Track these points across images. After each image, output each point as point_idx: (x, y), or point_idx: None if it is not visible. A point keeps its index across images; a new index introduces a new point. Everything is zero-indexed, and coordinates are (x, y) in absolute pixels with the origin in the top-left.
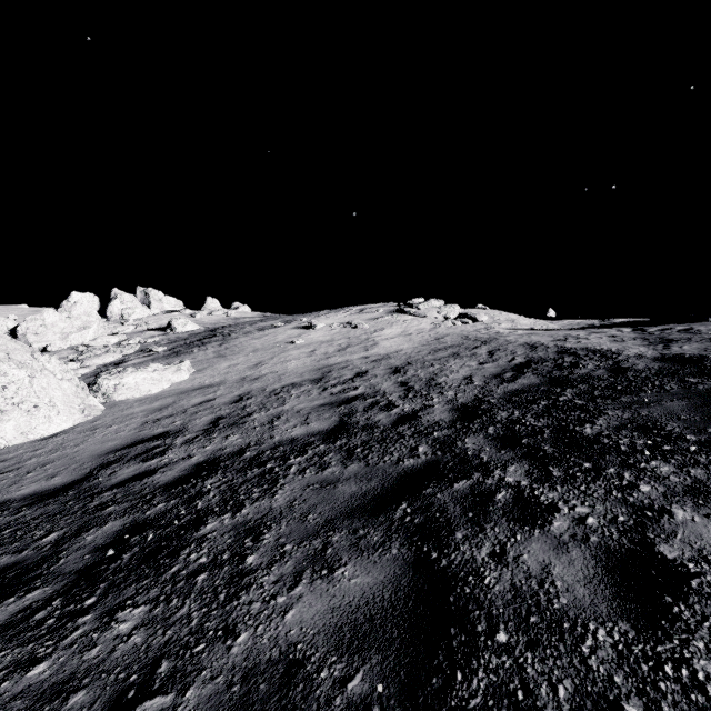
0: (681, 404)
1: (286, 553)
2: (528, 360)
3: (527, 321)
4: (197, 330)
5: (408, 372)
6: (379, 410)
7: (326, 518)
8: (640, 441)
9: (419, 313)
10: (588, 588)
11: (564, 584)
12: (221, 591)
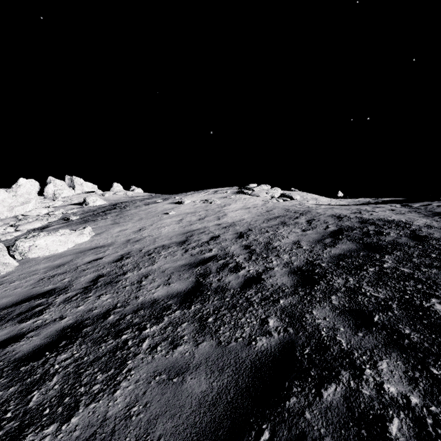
0: None
1: None
2: (339, 228)
3: (325, 199)
4: (103, 204)
5: (249, 237)
6: (229, 271)
7: None
8: None
9: (254, 194)
10: None
11: None
12: None
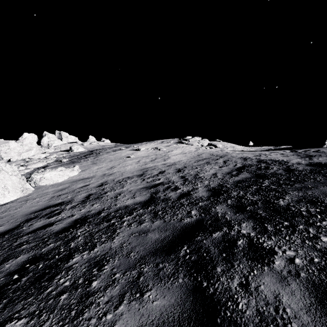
0: None
1: (115, 280)
2: (243, 165)
3: (240, 147)
4: (84, 151)
5: (185, 171)
6: (170, 190)
7: (140, 255)
8: (312, 209)
9: (189, 143)
10: (309, 315)
11: (292, 311)
12: (73, 308)
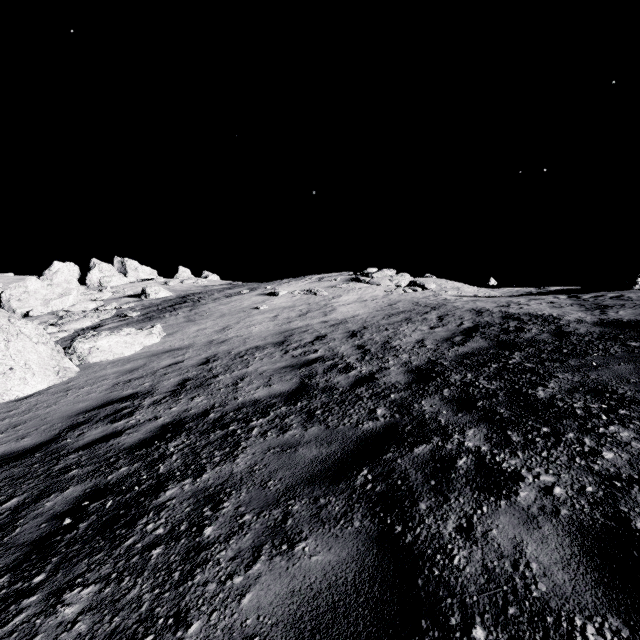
0: (628, 368)
1: (245, 524)
2: (475, 325)
3: (471, 289)
4: (169, 297)
5: (364, 336)
6: (338, 372)
7: (286, 484)
8: (594, 405)
9: (373, 282)
10: (567, 571)
11: (541, 567)
12: (176, 568)
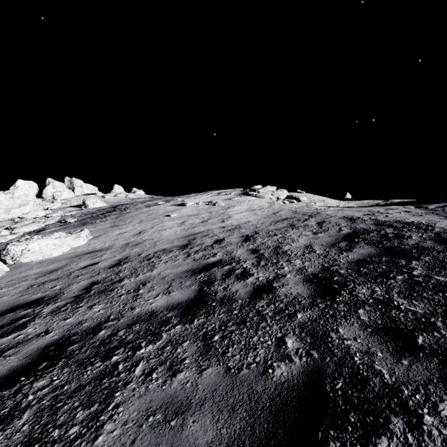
0: None
1: None
2: (354, 231)
3: (333, 201)
4: (103, 207)
5: (257, 240)
6: (235, 278)
7: None
8: None
9: (259, 195)
10: None
11: None
12: None
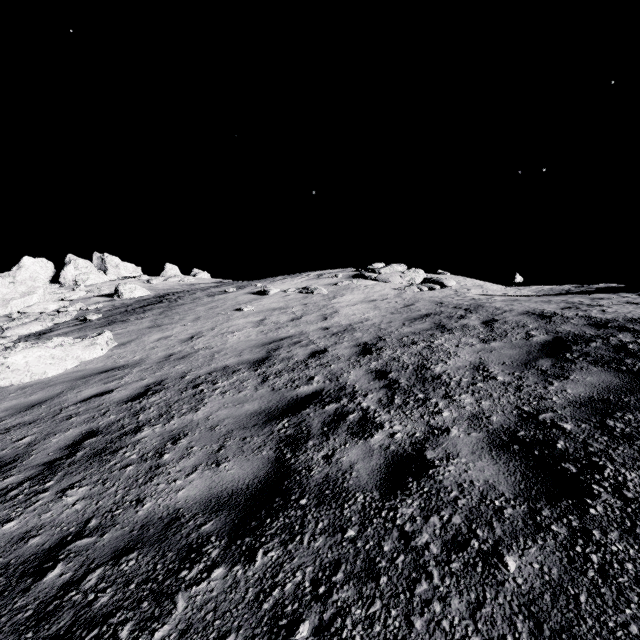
0: None
1: None
2: (556, 337)
3: (496, 287)
4: (146, 296)
5: (383, 353)
6: (348, 434)
7: None
8: None
9: (381, 278)
10: None
11: None
12: None
